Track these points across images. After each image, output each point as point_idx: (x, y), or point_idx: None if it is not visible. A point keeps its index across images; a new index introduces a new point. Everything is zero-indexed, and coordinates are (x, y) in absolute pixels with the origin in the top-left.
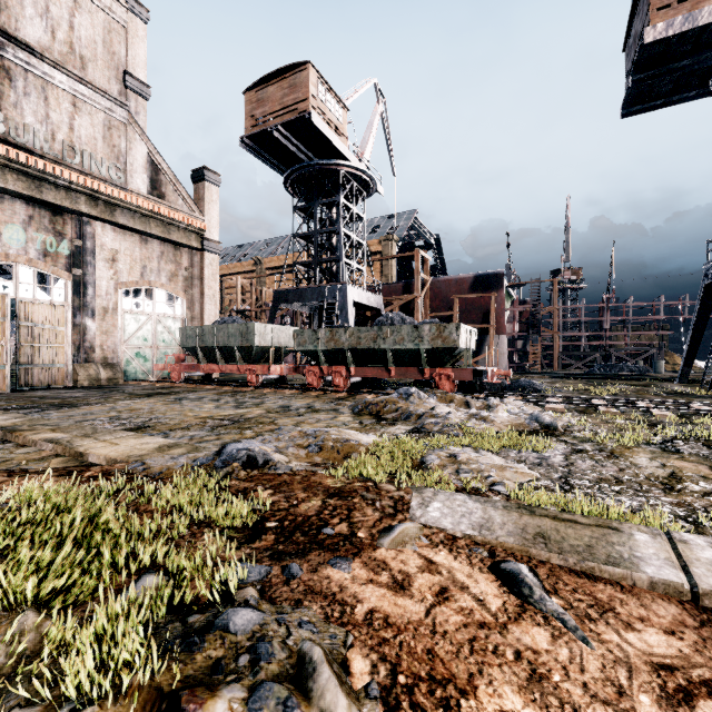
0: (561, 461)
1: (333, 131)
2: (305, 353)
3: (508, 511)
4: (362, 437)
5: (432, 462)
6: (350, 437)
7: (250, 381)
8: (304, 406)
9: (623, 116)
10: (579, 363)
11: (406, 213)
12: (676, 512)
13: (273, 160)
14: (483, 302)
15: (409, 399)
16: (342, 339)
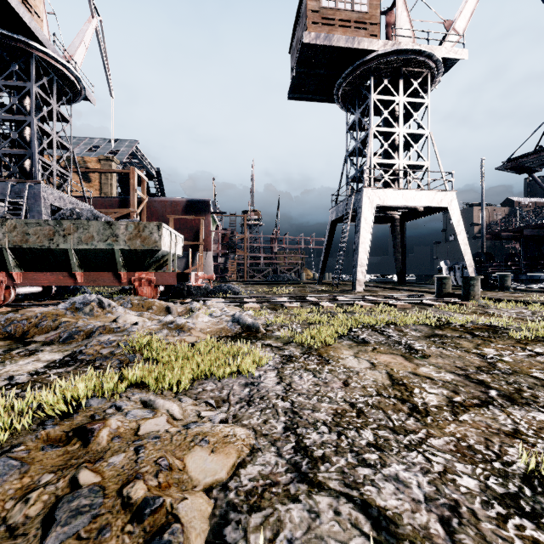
0: (276, 383)
1: (19, 0)
2: None
3: None
4: None
5: None
6: None
7: None
8: None
9: (289, 98)
10: (260, 275)
11: (128, 141)
12: (486, 484)
13: None
14: (194, 223)
15: (84, 310)
16: None
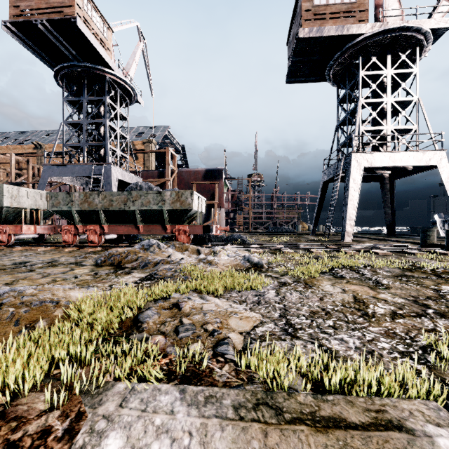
0: (274, 296)
1: (99, 43)
2: (59, 213)
3: (244, 422)
4: (72, 294)
5: (147, 320)
6: (51, 296)
7: (0, 240)
8: (45, 261)
9: (287, 82)
10: (262, 227)
11: (162, 126)
12: (395, 346)
13: (42, 53)
14: (211, 187)
15: (150, 250)
16: (95, 201)
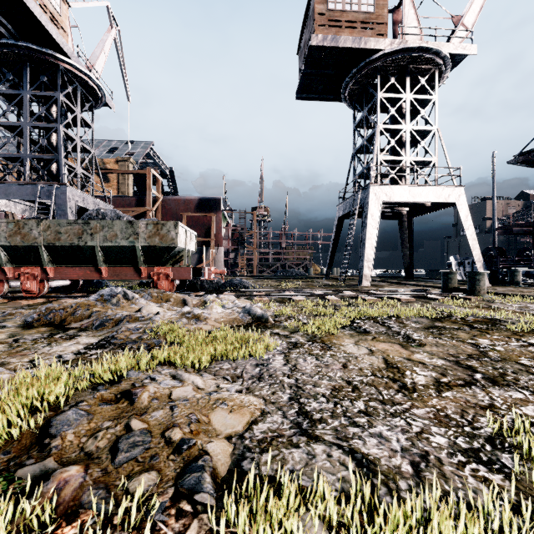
0: (282, 364)
1: (47, 17)
2: None
3: None
4: None
5: (63, 430)
6: None
7: None
8: None
9: (297, 98)
10: (268, 270)
11: (143, 142)
12: (454, 441)
13: None
14: (206, 220)
15: (111, 301)
16: (33, 233)
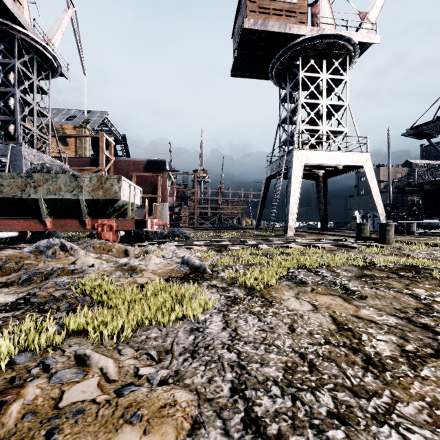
0: (221, 329)
1: None
2: None
3: None
4: None
5: None
6: None
7: None
8: None
9: (232, 75)
10: (207, 222)
11: (99, 112)
12: None
13: None
14: (153, 179)
15: (46, 253)
16: None
